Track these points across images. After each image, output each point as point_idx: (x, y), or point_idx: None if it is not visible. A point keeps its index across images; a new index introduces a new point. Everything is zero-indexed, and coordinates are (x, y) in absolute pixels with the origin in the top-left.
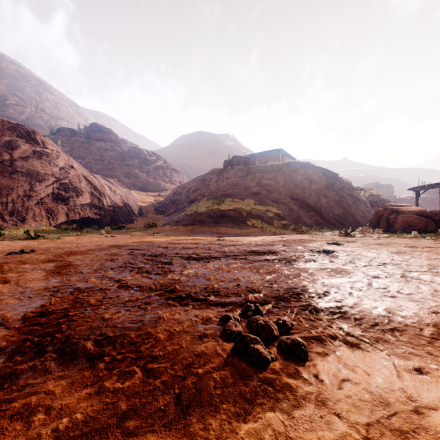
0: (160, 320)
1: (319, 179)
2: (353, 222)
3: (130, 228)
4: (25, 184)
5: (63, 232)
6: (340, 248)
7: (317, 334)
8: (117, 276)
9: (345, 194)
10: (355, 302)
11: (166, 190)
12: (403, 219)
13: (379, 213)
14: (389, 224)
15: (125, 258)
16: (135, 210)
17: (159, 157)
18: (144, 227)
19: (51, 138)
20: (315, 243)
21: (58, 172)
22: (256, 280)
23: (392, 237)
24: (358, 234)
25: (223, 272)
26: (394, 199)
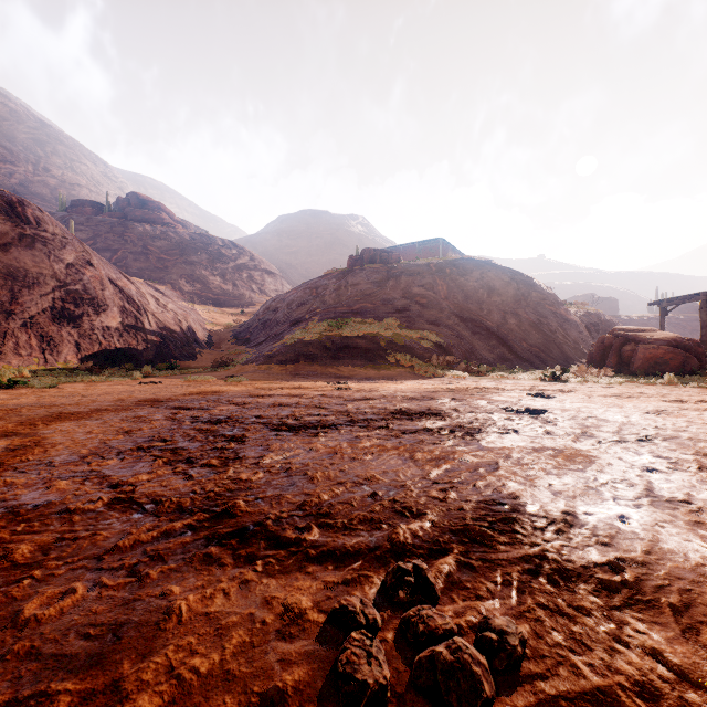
0: (168, 624)
1: (504, 287)
2: (559, 357)
3: (189, 368)
4: (2, 292)
5: (68, 374)
6: (553, 404)
7: (600, 679)
8: (121, 471)
9: (546, 312)
10: (644, 547)
11: (254, 304)
12: (646, 353)
13: (606, 342)
14: (622, 361)
15: (156, 428)
16: (199, 336)
17: (243, 251)
18: (212, 367)
19: (59, 217)
20: (507, 395)
21: (64, 272)
22: (412, 481)
23: (630, 383)
24: (573, 377)
25: (342, 460)
26: (619, 320)
